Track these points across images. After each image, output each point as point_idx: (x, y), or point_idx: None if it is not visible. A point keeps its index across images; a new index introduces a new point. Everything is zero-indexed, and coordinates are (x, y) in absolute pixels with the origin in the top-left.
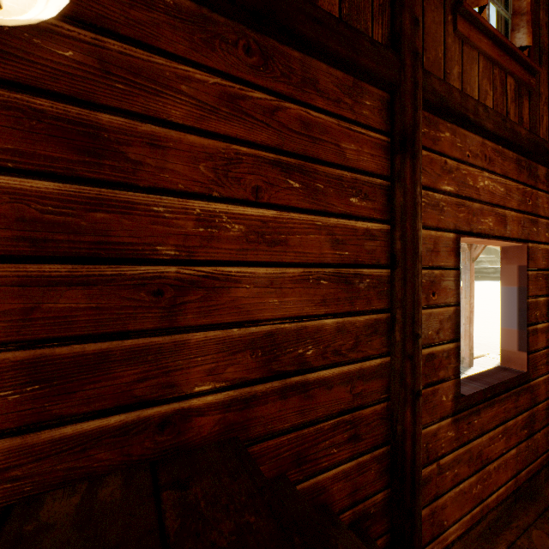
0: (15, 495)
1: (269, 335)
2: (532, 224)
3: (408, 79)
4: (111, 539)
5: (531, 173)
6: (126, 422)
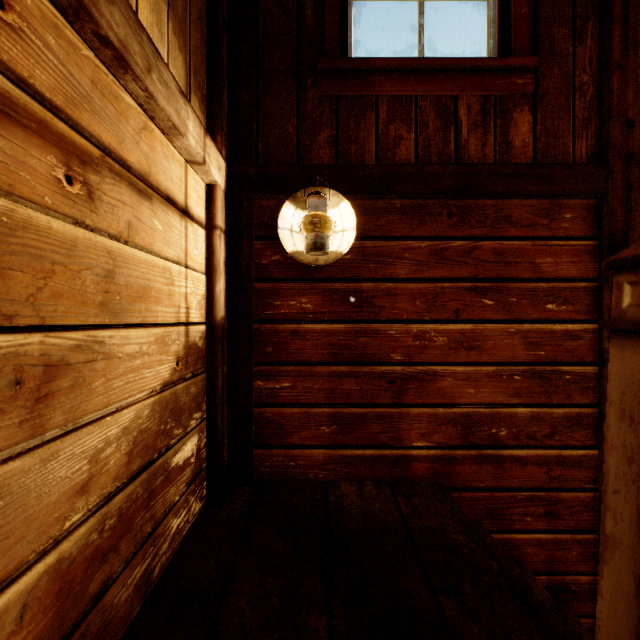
0: (327, 477)
1: (466, 416)
2: None
3: (617, 185)
4: (376, 507)
5: None
6: (375, 455)
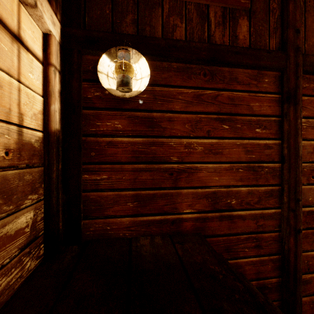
0: (131, 235)
1: (214, 193)
2: None
3: (292, 63)
4: (162, 252)
5: None
6: (161, 219)
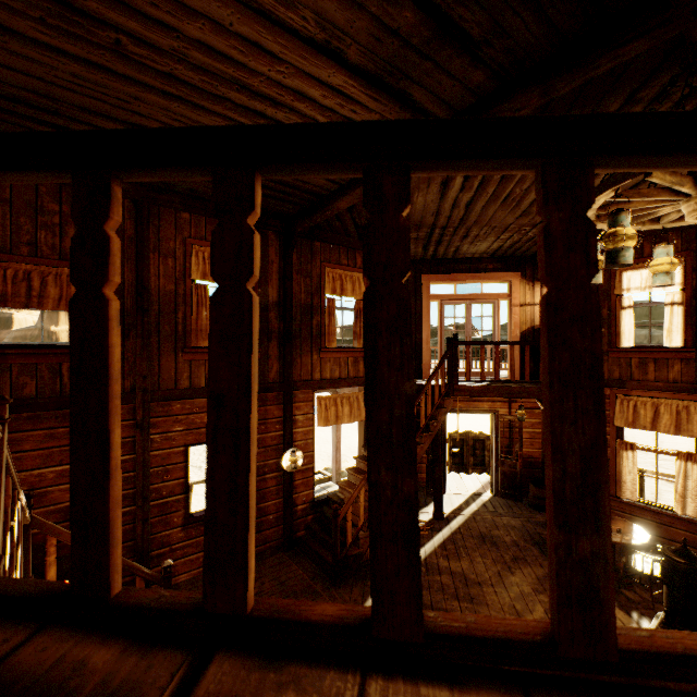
0: None
1: (68, 507)
2: (260, 425)
3: (139, 401)
4: None
5: (259, 400)
6: None
